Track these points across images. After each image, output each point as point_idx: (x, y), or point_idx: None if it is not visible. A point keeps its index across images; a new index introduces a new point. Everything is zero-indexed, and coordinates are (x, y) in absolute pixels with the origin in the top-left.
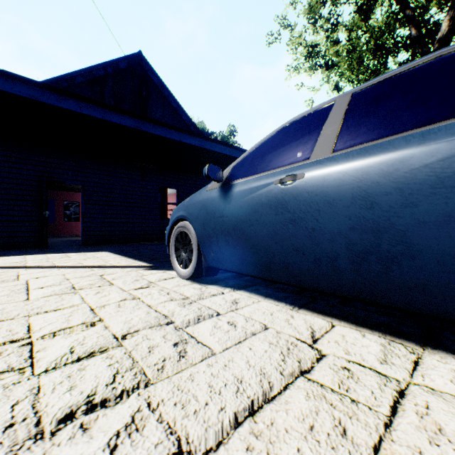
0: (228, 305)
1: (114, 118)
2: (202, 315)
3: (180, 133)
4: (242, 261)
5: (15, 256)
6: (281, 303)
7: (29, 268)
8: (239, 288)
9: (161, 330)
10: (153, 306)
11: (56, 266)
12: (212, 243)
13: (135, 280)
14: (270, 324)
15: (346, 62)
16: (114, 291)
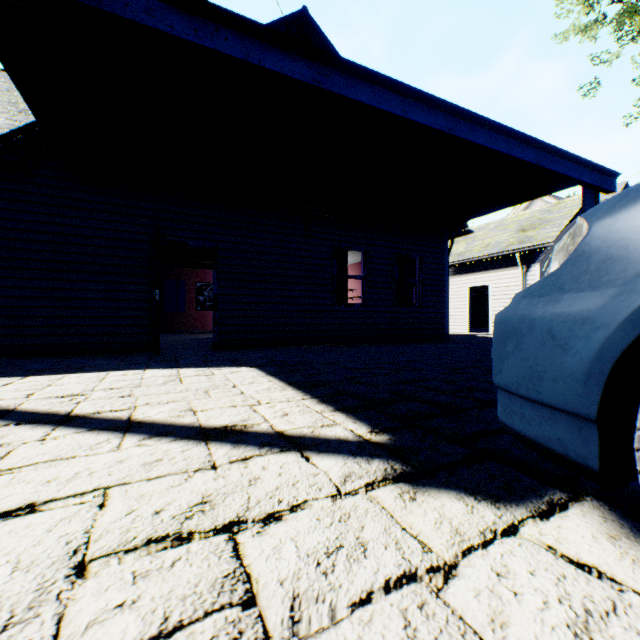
0: None
1: (268, 59)
2: None
3: (404, 99)
4: None
5: (92, 372)
6: None
7: (62, 426)
8: None
9: None
10: None
11: (126, 424)
12: None
13: None
14: None
15: None
16: None
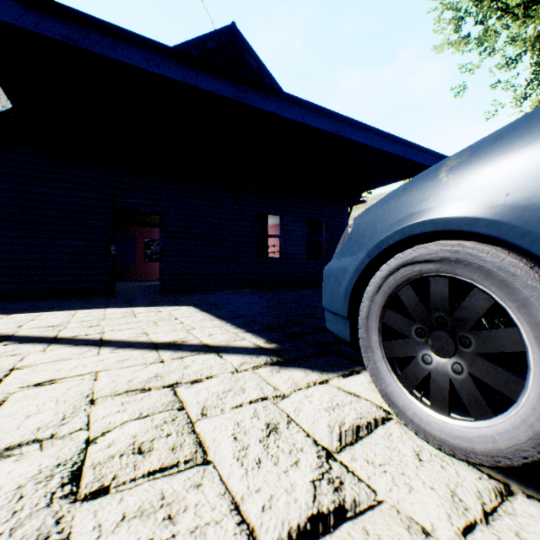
0: None
1: (201, 81)
2: None
3: (303, 109)
4: None
5: (64, 311)
6: None
7: (54, 344)
8: None
9: None
10: None
11: (100, 342)
12: None
13: (266, 428)
14: None
15: None
16: None
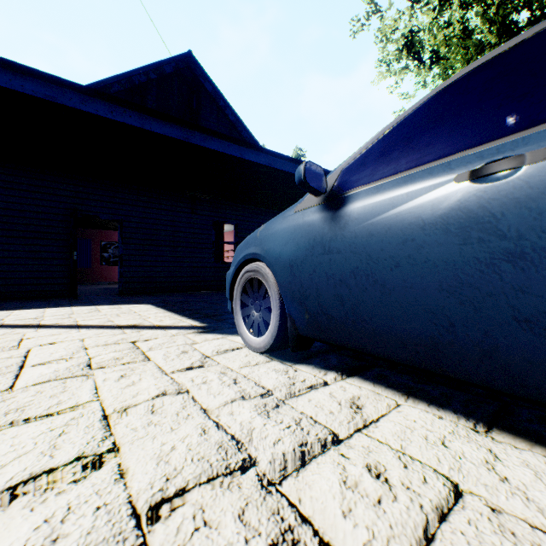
0: (347, 414)
1: (156, 126)
2: (306, 441)
3: (241, 147)
4: (369, 333)
5: (33, 309)
6: (445, 411)
7: (41, 328)
8: (350, 373)
9: (231, 488)
10: (212, 413)
11: (77, 326)
12: (307, 298)
13: (182, 352)
14: (463, 480)
15: (458, 51)
16: (148, 373)
